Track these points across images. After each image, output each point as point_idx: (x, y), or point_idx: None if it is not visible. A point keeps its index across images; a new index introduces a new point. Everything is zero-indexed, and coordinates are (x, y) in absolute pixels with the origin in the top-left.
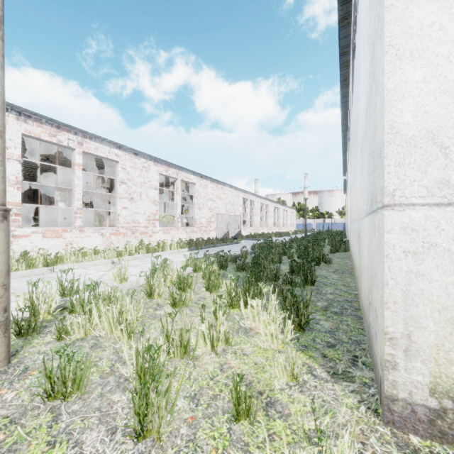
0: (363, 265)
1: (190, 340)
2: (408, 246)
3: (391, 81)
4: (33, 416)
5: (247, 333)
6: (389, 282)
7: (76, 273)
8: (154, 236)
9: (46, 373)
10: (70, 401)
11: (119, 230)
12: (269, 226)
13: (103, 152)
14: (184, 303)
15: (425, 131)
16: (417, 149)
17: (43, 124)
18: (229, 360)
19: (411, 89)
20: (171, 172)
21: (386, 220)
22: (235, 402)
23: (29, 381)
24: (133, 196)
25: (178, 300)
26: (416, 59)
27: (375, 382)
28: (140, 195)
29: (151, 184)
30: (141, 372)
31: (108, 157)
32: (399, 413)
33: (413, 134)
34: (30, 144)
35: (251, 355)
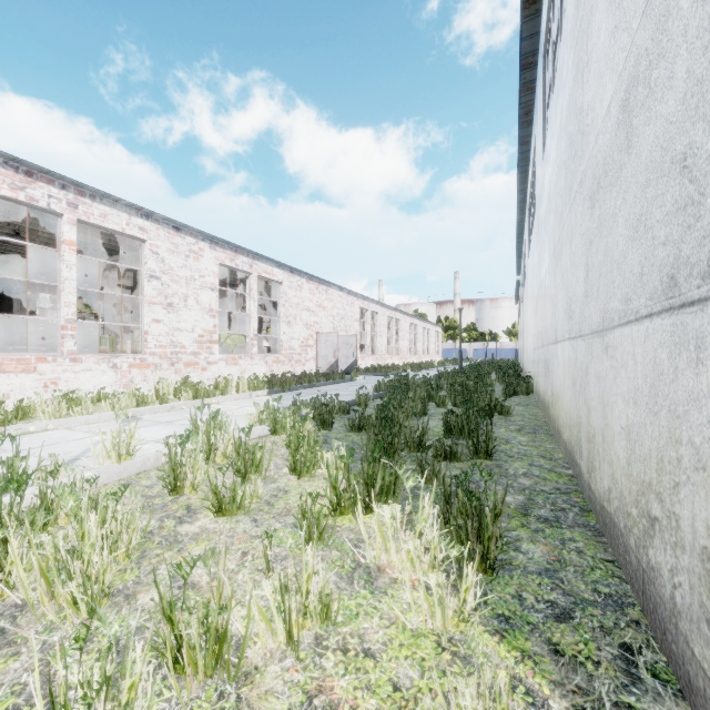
0: (606, 426)
1: (229, 631)
2: None
3: None
4: None
5: (371, 583)
6: None
7: (47, 439)
8: (211, 369)
9: None
10: None
11: (147, 360)
12: (401, 353)
13: (117, 222)
14: (240, 507)
15: None
16: None
17: None
18: (329, 675)
19: None
20: (240, 261)
21: None
22: None
23: None
24: (173, 301)
25: (228, 500)
26: None
27: None
28: (184, 299)
29: (205, 282)
30: None
31: (125, 231)
32: None
33: None
34: None
35: (383, 656)
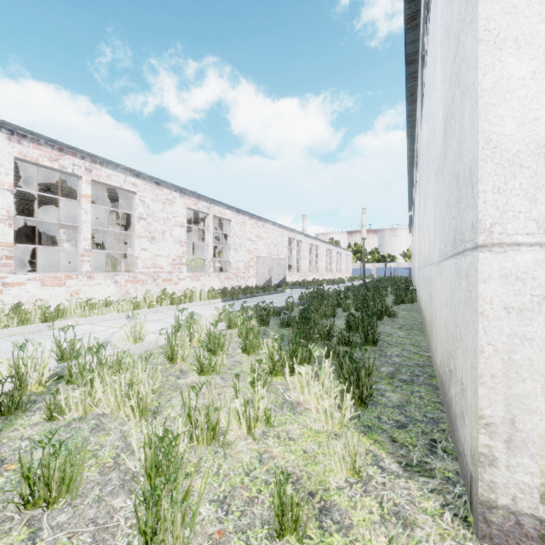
0: (440, 322)
1: (220, 421)
2: (512, 300)
3: (487, 78)
4: (3, 533)
5: (293, 409)
6: (484, 349)
7: (81, 330)
8: (181, 284)
9: (22, 472)
10: (56, 509)
11: (137, 277)
12: (319, 272)
13: (117, 180)
14: (214, 370)
15: (534, 145)
16: (523, 169)
17: (42, 146)
18: (270, 446)
19: (516, 88)
20: (201, 205)
21: (480, 266)
22: (278, 512)
23: (3, 480)
24: (154, 235)
25: (206, 365)
26: (521, 48)
27: (461, 477)
28: (162, 234)
29: (176, 221)
30: (151, 470)
31: (123, 187)
32: (498, 525)
33: (518, 149)
34: (27, 170)
35: (299, 440)
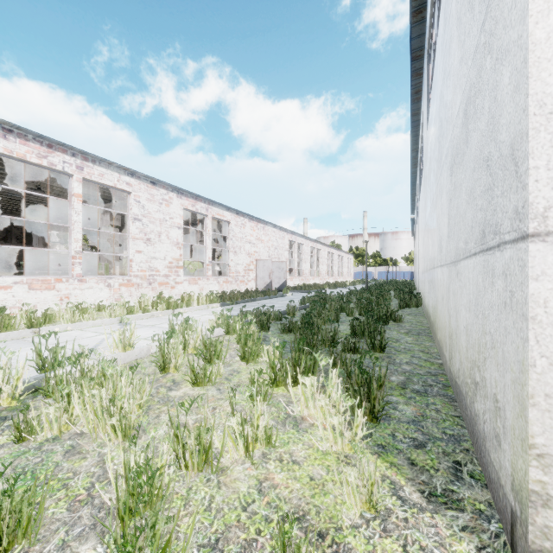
0: (457, 327)
1: (213, 443)
2: None
3: (540, 27)
4: None
5: (297, 426)
6: (536, 362)
7: (68, 336)
8: (178, 288)
9: None
10: None
11: (132, 280)
12: (321, 275)
13: (111, 179)
14: (209, 380)
15: None
16: None
17: (29, 141)
18: (272, 472)
19: None
20: (199, 206)
21: (531, 260)
22: None
23: None
24: (150, 237)
25: (201, 376)
26: None
27: (495, 510)
28: (158, 235)
29: (173, 222)
30: (125, 513)
31: (117, 186)
32: None
33: None
34: (14, 168)
35: (304, 464)
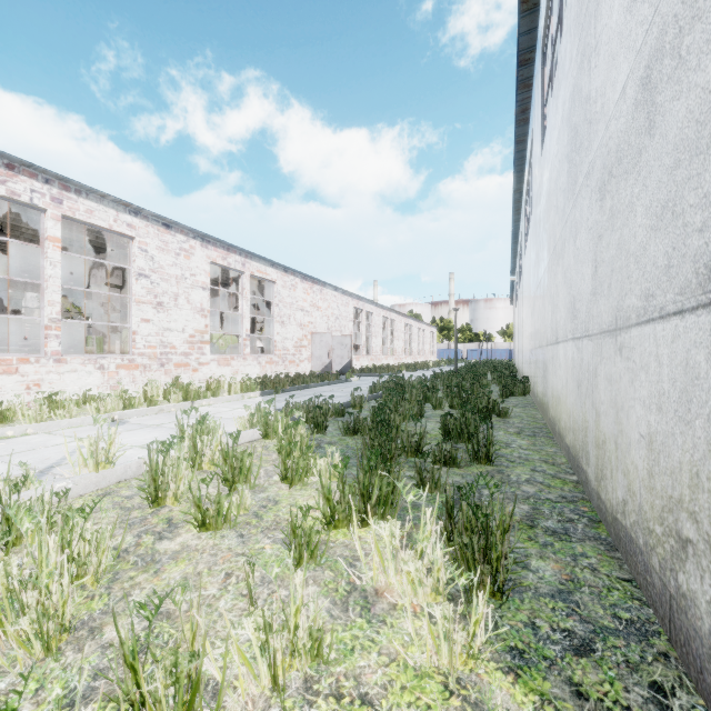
0: (620, 433)
1: (202, 682)
2: None
3: None
4: None
5: (368, 610)
6: None
7: (25, 444)
8: (202, 370)
9: None
10: None
11: (135, 361)
12: (396, 354)
13: (104, 218)
14: (226, 521)
15: None
16: None
17: None
18: None
19: None
20: (232, 260)
21: None
22: None
23: None
24: (162, 300)
25: (212, 513)
26: None
27: None
28: (175, 298)
29: (196, 280)
30: None
31: (113, 228)
32: None
33: None
34: None
35: (383, 703)
